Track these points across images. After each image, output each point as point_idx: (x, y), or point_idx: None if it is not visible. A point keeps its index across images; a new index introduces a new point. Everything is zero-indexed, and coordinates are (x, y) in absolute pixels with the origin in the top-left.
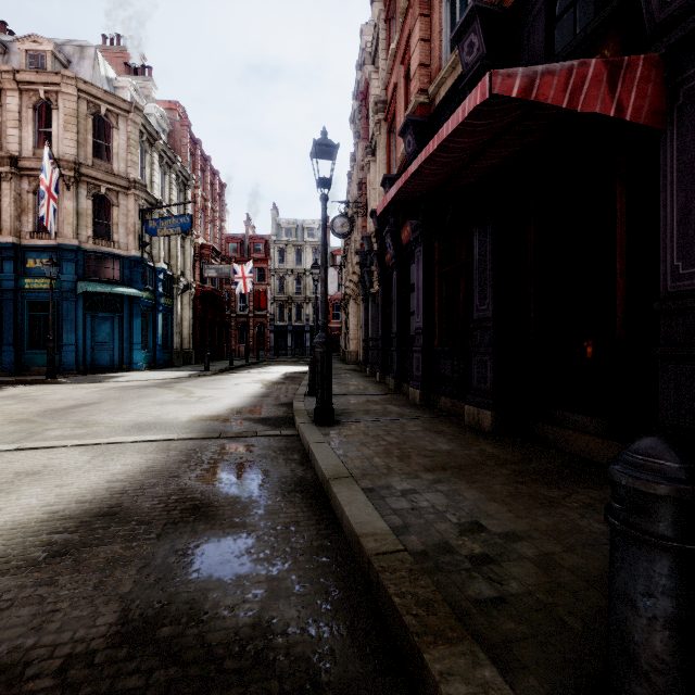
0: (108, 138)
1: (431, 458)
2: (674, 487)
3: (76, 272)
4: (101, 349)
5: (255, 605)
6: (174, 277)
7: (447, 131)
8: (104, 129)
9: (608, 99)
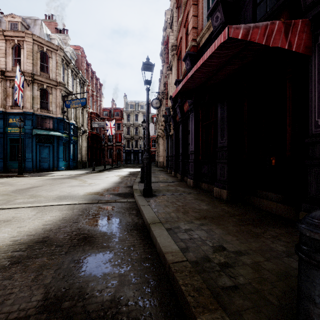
0: (47, 62)
1: (198, 213)
2: None
3: (32, 124)
4: (44, 160)
5: (112, 289)
6: (78, 127)
7: (207, 56)
8: (45, 58)
9: (284, 40)
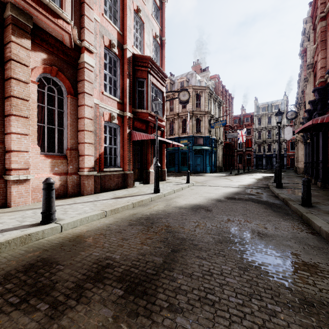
0: (199, 100)
1: None
2: (304, 180)
3: (192, 143)
4: (198, 166)
5: (265, 200)
6: (217, 140)
7: (307, 125)
8: (198, 97)
9: None
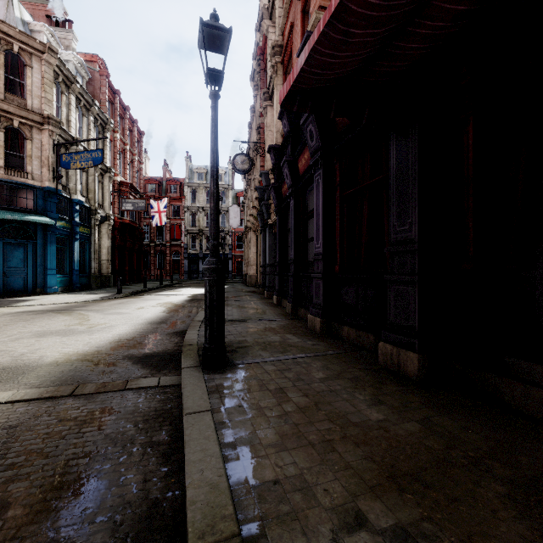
0: (21, 75)
1: (365, 449)
2: None
3: None
4: (14, 273)
5: None
6: (92, 209)
7: None
8: (17, 67)
9: None
